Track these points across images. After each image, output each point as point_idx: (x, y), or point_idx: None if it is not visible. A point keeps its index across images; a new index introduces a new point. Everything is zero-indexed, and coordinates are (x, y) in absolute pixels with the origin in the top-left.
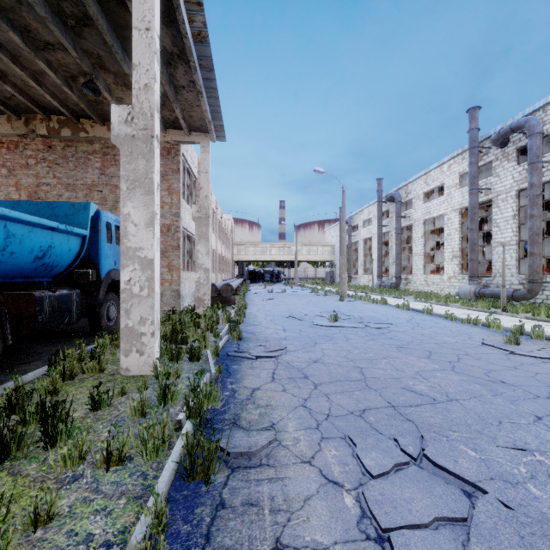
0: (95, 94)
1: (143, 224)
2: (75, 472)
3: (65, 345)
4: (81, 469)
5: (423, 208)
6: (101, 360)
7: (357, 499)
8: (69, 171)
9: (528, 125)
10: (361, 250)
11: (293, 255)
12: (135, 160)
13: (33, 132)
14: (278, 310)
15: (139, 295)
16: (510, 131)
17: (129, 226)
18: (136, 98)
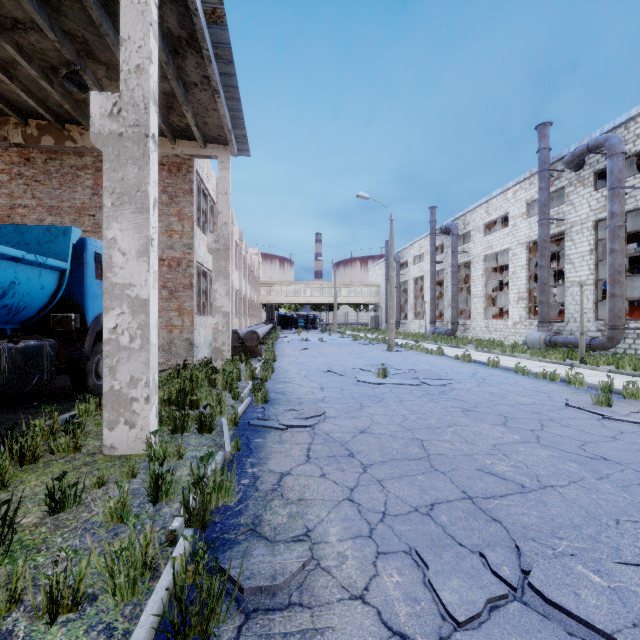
0: (82, 90)
1: (133, 253)
2: (0, 627)
3: (38, 411)
4: (11, 621)
5: (483, 242)
6: (77, 435)
7: None
8: (52, 190)
9: (609, 143)
10: (411, 291)
11: (331, 297)
12: (123, 166)
13: (5, 140)
14: (313, 363)
15: (129, 347)
16: (586, 151)
17: (115, 255)
18: (124, 83)
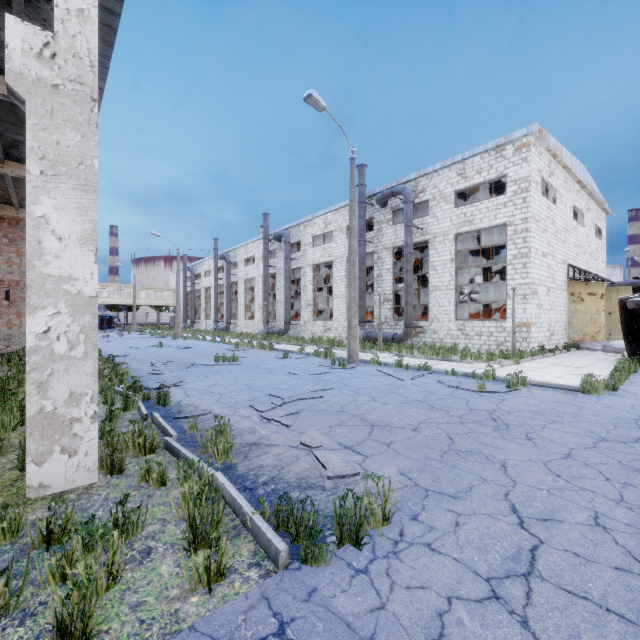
0: None
1: None
2: None
3: None
4: None
5: (244, 270)
6: None
7: (149, 365)
8: None
9: (285, 236)
10: (203, 297)
11: (131, 299)
12: None
13: None
14: (119, 346)
15: None
16: (279, 236)
17: None
18: None
